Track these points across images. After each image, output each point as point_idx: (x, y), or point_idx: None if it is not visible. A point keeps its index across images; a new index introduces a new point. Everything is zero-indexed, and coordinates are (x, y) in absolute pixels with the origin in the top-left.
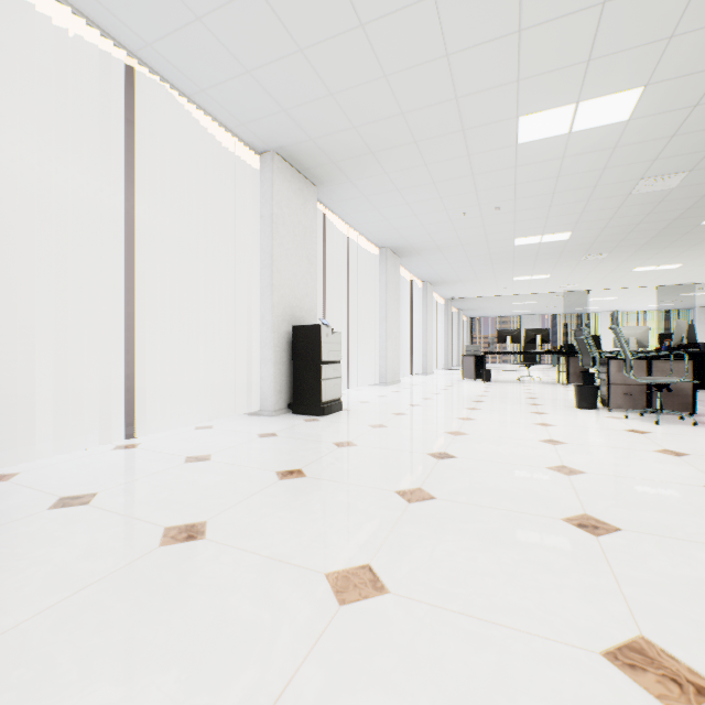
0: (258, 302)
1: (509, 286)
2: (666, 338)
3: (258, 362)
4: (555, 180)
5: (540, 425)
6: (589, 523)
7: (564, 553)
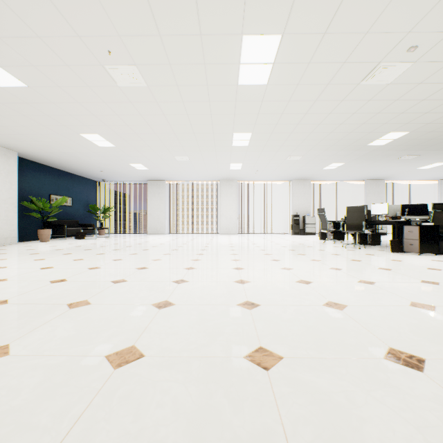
0: None
1: None
2: None
3: None
4: None
5: None
6: None
7: None
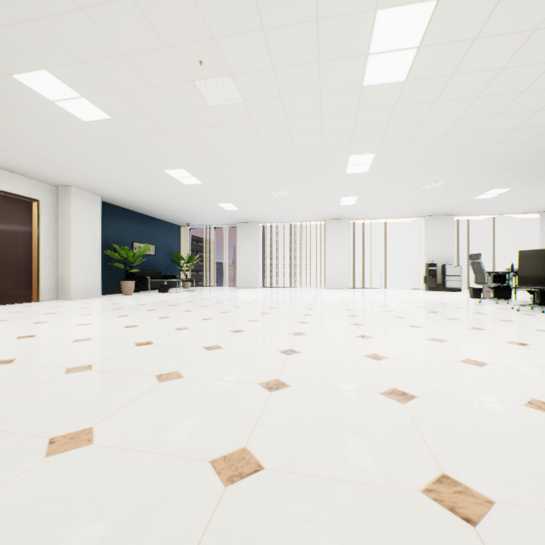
0: None
1: None
2: None
3: None
4: None
5: None
6: None
7: None
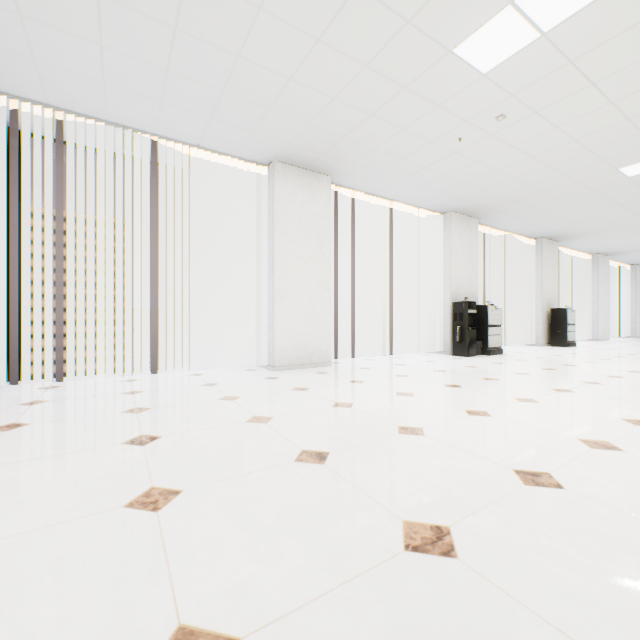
0: (533, 299)
1: None
2: None
3: (533, 324)
4: None
5: None
6: None
7: None
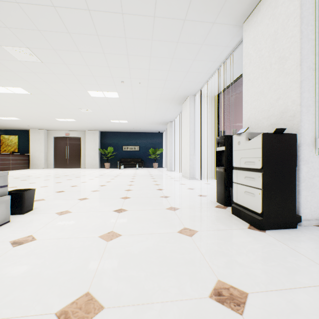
0: None
1: None
2: None
3: None
4: None
5: None
6: None
7: None
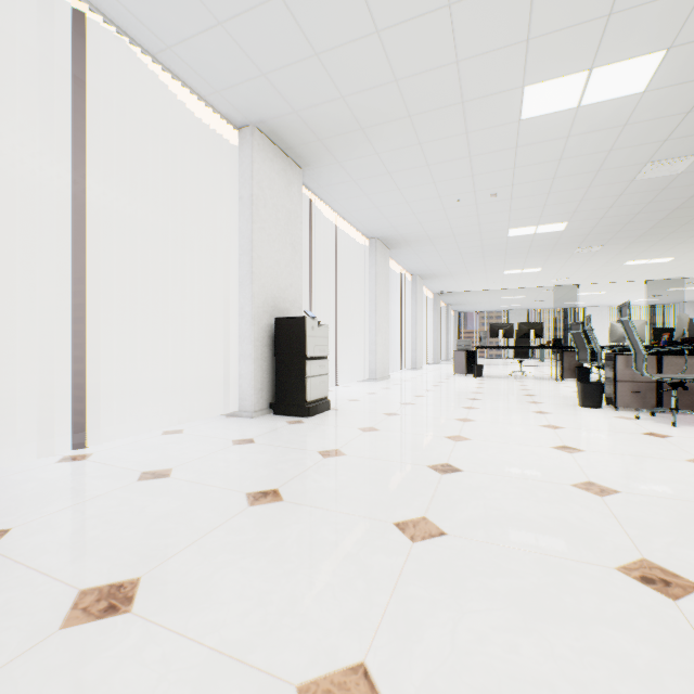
0: (236, 292)
1: (499, 280)
2: (661, 333)
3: (236, 358)
4: (557, 163)
5: (547, 428)
6: (656, 576)
7: (641, 635)
